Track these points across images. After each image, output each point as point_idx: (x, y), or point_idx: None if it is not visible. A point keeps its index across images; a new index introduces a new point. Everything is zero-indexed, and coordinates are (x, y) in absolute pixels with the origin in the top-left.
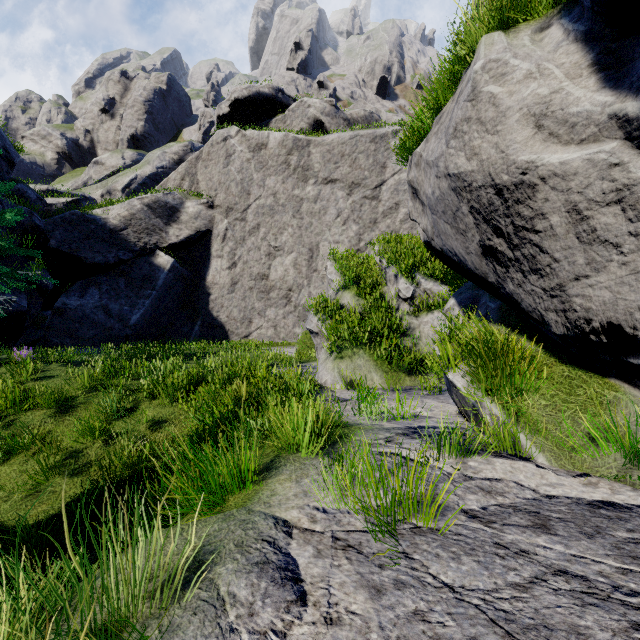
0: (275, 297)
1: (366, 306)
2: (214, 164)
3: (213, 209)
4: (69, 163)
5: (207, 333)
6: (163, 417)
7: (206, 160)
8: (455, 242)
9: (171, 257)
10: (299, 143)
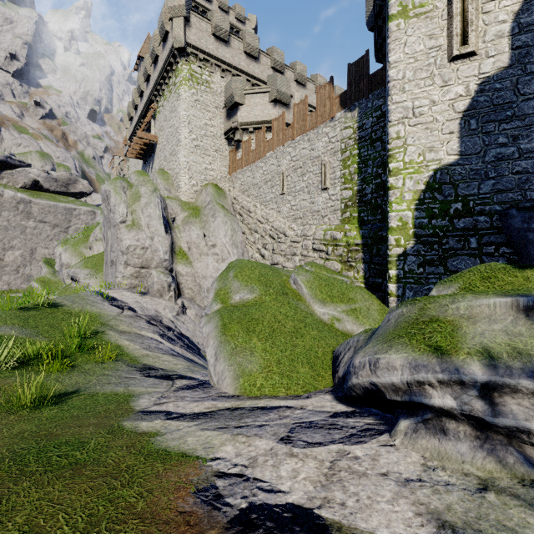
0: (9, 270)
1: (55, 279)
2: None
3: None
4: None
5: None
6: None
7: None
8: None
9: None
10: (25, 200)
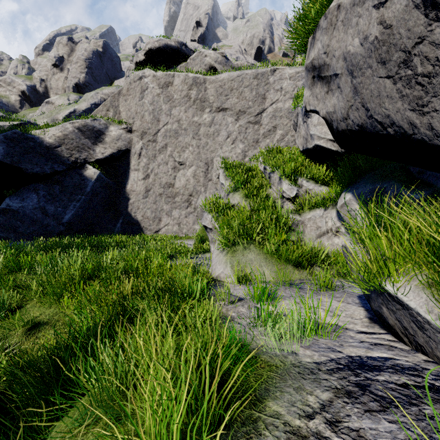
0: (179, 201)
1: (254, 205)
2: (132, 98)
3: (131, 133)
4: (28, 103)
5: (127, 229)
6: (45, 319)
7: (126, 95)
8: (398, 103)
9: (98, 170)
10: (197, 81)
